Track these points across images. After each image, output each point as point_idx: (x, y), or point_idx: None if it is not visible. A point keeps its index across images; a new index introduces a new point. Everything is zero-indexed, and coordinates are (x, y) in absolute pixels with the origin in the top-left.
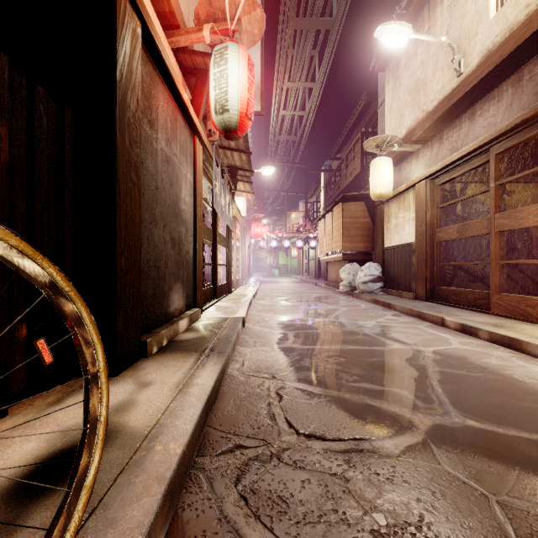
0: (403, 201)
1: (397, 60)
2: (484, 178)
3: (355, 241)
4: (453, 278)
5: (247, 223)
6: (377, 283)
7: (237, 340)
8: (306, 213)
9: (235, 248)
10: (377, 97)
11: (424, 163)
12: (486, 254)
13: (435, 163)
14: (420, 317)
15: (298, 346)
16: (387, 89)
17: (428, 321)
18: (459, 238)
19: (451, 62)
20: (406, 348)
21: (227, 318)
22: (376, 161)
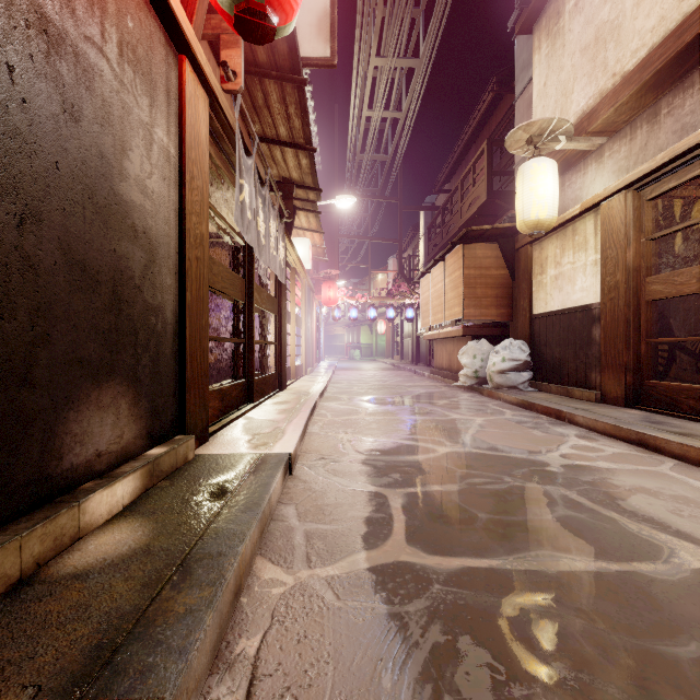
0: (573, 235)
1: (557, 6)
2: None
3: (483, 306)
4: (670, 366)
5: (315, 283)
6: (523, 373)
7: (260, 537)
8: (400, 269)
9: (294, 317)
10: (512, 86)
11: (615, 166)
12: None
13: (641, 162)
14: (644, 444)
15: (422, 560)
16: (538, 59)
17: (667, 455)
18: None
19: None
20: None
21: (253, 456)
22: (529, 165)
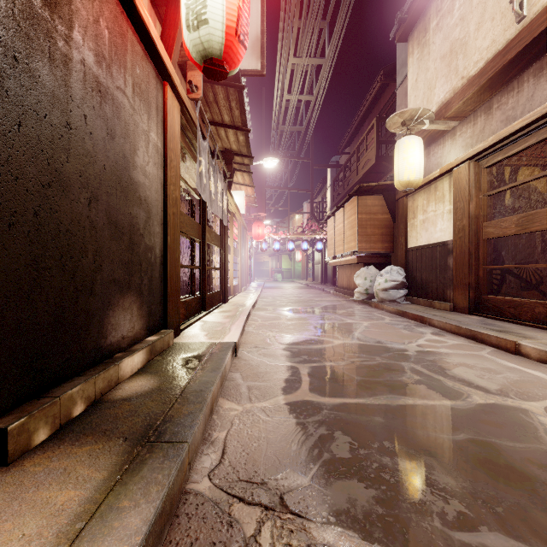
0: (435, 191)
1: (424, 24)
2: (541, 160)
3: (372, 241)
4: (501, 285)
5: (247, 223)
6: (400, 290)
7: (221, 387)
8: (312, 212)
9: (233, 249)
10: (395, 77)
11: (464, 142)
12: (542, 255)
13: (480, 140)
14: (475, 338)
15: (318, 399)
16: (411, 61)
17: (488, 344)
18: (520, 233)
19: (510, 3)
20: (496, 403)
21: (211, 343)
22: (402, 141)
